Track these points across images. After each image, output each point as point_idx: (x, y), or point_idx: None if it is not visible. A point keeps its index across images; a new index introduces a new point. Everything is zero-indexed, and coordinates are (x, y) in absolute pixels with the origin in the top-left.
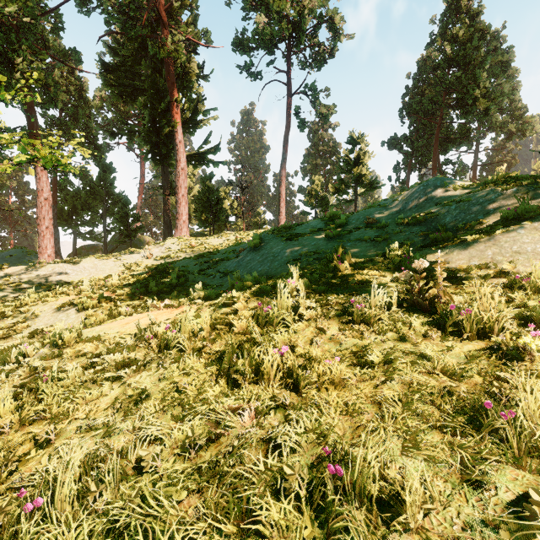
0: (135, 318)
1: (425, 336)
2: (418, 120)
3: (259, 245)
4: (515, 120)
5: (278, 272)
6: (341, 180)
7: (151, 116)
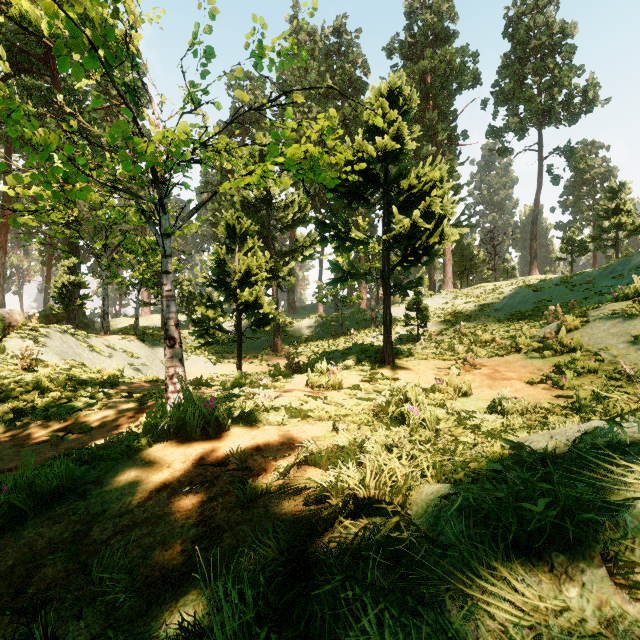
0: (476, 321)
1: None
2: None
3: (516, 295)
4: None
5: (528, 307)
6: (599, 228)
7: None
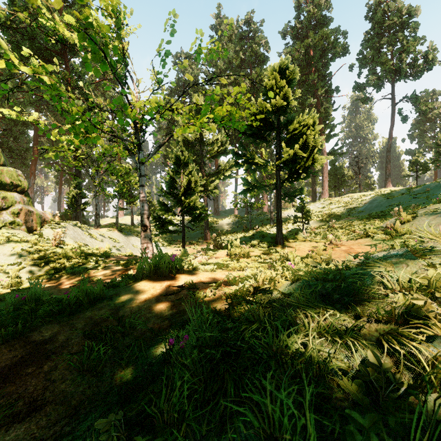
0: (344, 219)
1: None
2: None
3: (374, 201)
4: None
5: (382, 210)
6: (437, 153)
7: None
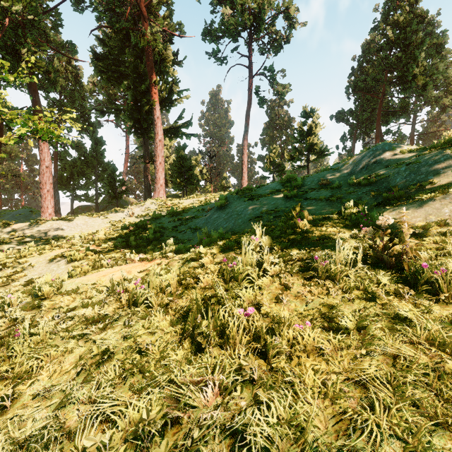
0: (112, 271)
1: (395, 296)
2: (362, 96)
3: (224, 204)
4: (449, 95)
5: (241, 228)
6: (295, 149)
7: (133, 96)
